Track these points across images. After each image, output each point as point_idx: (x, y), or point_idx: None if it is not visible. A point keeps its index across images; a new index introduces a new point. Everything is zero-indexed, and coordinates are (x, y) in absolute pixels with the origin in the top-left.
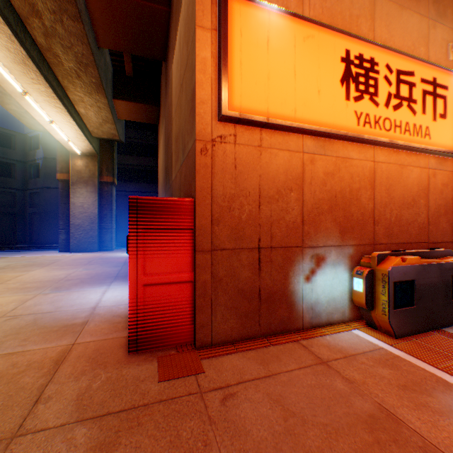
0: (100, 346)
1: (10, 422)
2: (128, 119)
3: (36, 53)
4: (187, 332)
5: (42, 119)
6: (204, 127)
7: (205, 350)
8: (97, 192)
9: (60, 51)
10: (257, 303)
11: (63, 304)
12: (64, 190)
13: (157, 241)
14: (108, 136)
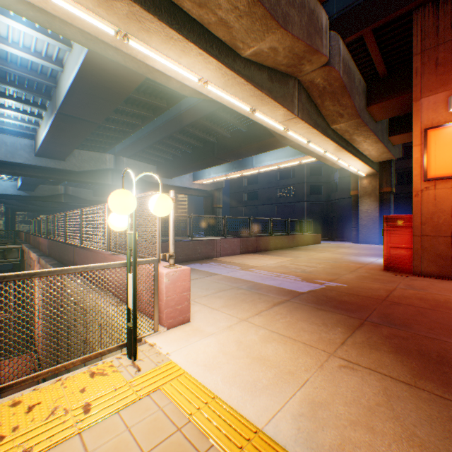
0: (372, 268)
1: (350, 270)
2: (401, 143)
3: (344, 144)
4: (408, 268)
5: (343, 166)
6: (415, 186)
7: (414, 275)
8: (376, 201)
9: (355, 137)
10: (449, 262)
11: (358, 259)
12: (354, 202)
13: (394, 231)
14: (384, 160)
